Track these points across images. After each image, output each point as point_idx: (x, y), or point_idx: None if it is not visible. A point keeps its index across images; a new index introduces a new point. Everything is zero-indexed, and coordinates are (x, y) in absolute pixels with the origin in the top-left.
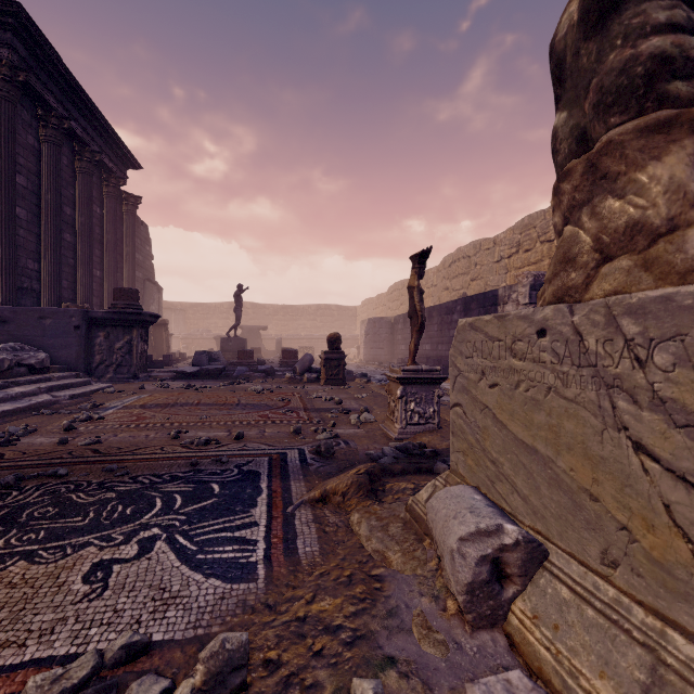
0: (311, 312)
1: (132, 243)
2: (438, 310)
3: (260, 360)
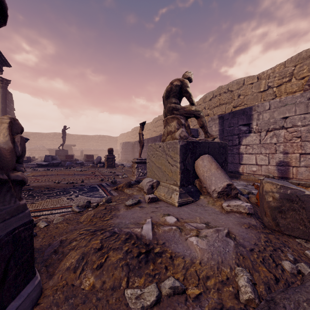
0: (96, 138)
1: (5, 102)
2: (151, 139)
3: (76, 159)
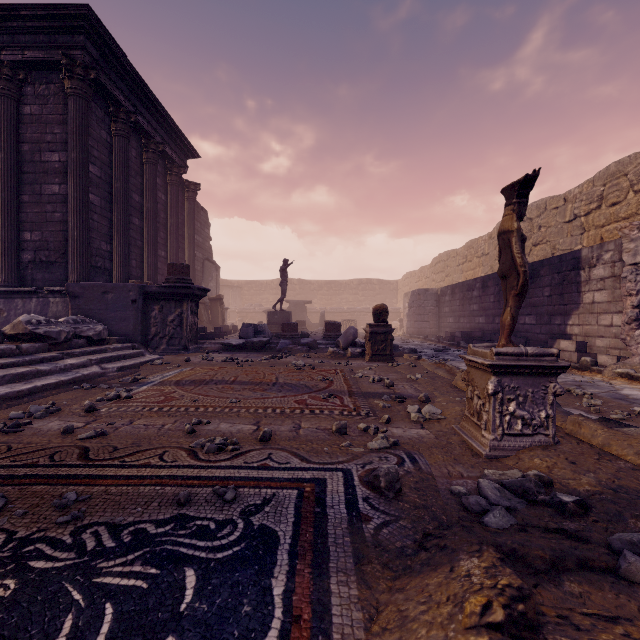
0: (353, 287)
1: (193, 226)
2: (495, 279)
3: (304, 333)
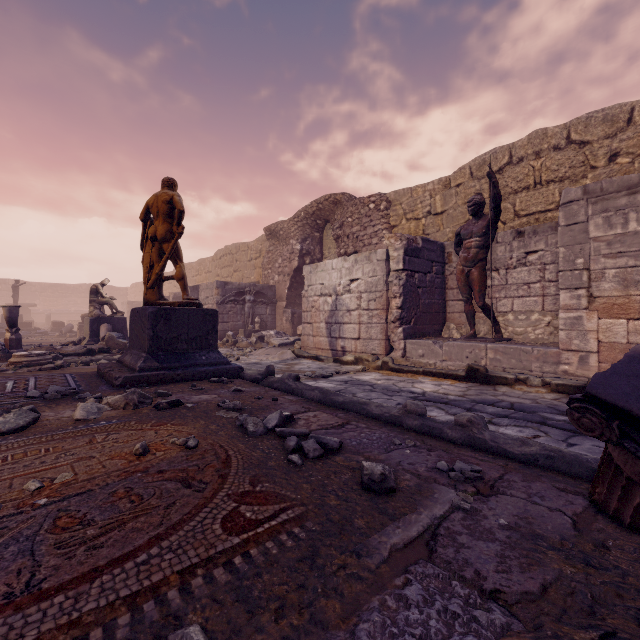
0: (82, 291)
1: None
2: None
3: (37, 328)
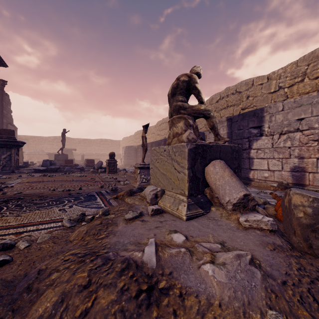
0: (98, 142)
1: (1, 104)
2: (155, 143)
3: (76, 164)
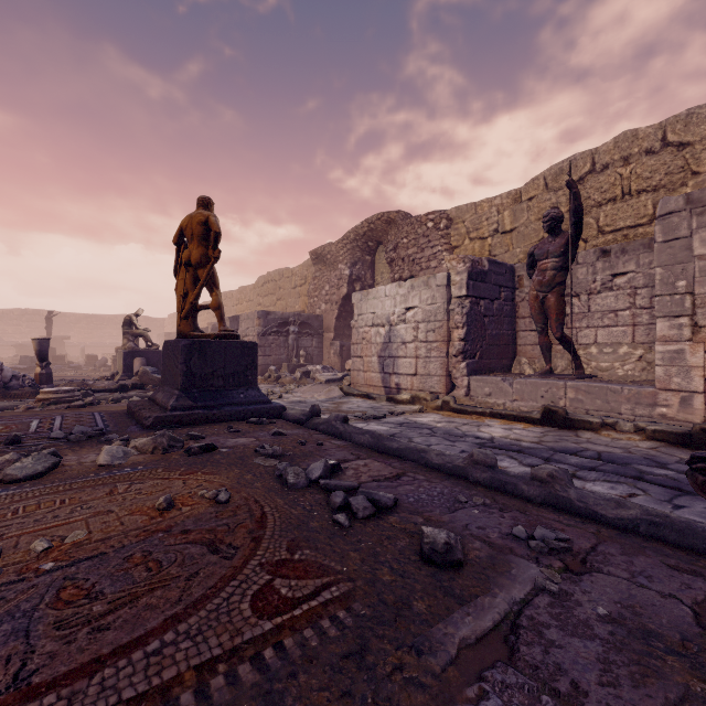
0: (118, 322)
1: None
2: None
3: (70, 362)
